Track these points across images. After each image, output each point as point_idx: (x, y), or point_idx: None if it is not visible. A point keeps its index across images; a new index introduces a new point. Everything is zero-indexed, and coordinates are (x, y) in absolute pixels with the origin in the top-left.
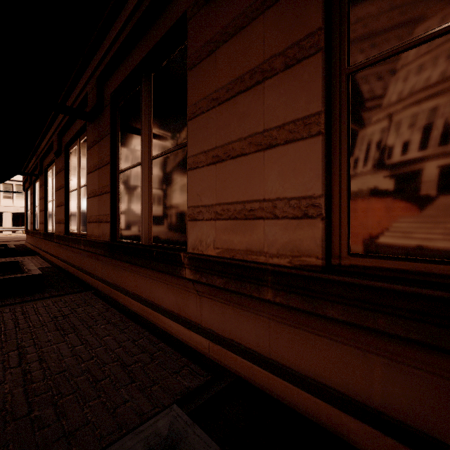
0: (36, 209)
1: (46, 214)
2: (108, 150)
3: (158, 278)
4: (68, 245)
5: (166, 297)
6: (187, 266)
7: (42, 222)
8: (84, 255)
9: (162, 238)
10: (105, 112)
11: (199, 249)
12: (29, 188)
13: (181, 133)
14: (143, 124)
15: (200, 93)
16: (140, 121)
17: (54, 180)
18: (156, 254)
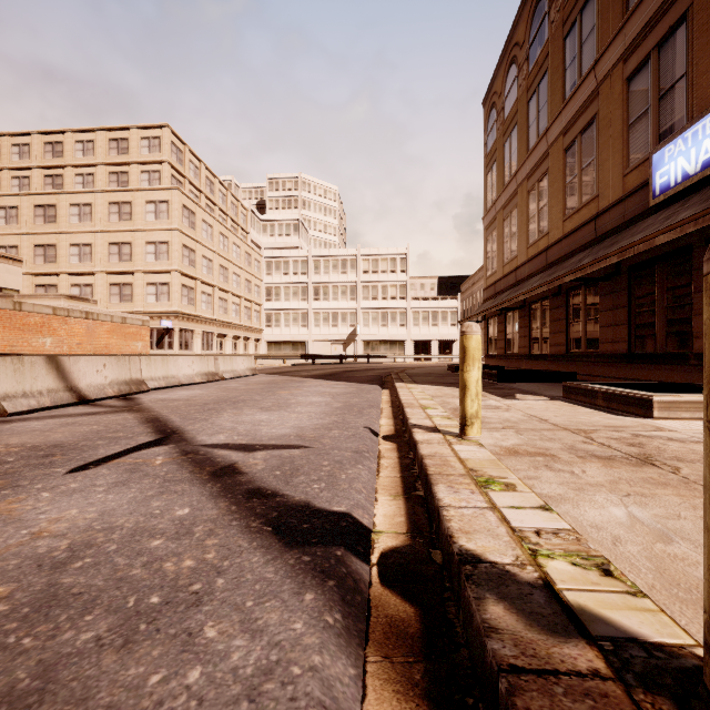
0: (508, 336)
1: (529, 340)
2: (625, 299)
3: (671, 369)
4: (571, 360)
5: (678, 377)
6: (692, 359)
7: (524, 346)
8: (592, 365)
9: (674, 348)
10: (621, 276)
11: (700, 351)
12: (492, 317)
13: (688, 296)
14: (657, 287)
15: (701, 283)
16: (655, 285)
17: (543, 313)
18: (670, 356)
